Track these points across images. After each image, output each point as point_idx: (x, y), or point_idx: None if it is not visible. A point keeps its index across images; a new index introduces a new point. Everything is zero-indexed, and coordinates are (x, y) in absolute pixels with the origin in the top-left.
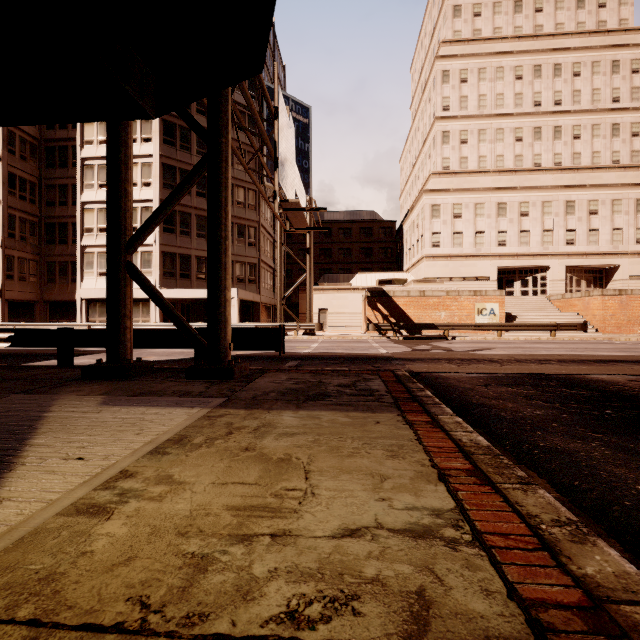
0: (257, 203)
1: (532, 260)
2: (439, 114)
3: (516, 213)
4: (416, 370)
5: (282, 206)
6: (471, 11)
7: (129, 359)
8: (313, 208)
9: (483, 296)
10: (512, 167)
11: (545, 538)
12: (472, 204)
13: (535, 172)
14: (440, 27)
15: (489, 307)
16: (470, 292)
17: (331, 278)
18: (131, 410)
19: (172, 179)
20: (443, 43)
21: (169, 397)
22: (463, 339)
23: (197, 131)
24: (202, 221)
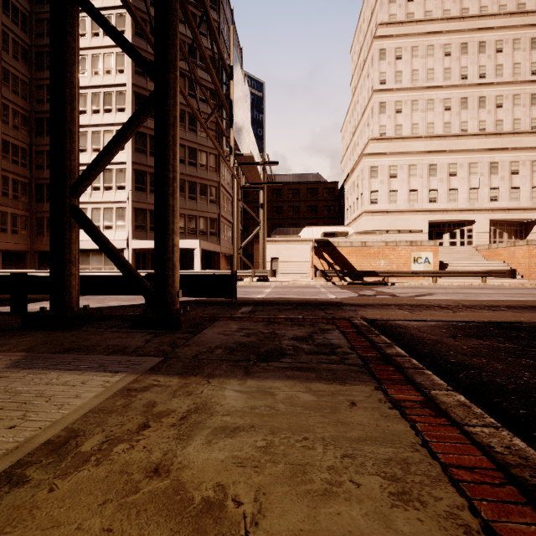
0: (217, 166)
1: (460, 215)
2: (377, 87)
3: (445, 173)
4: (370, 317)
5: (237, 160)
6: None
7: (73, 307)
8: (266, 162)
9: (418, 246)
10: (441, 133)
11: None
12: (406, 166)
13: (462, 137)
14: (377, 12)
15: (424, 256)
16: (407, 242)
17: (282, 231)
18: (37, 377)
19: (143, 144)
20: (380, 25)
21: (97, 355)
22: (401, 285)
23: (144, 67)
24: None
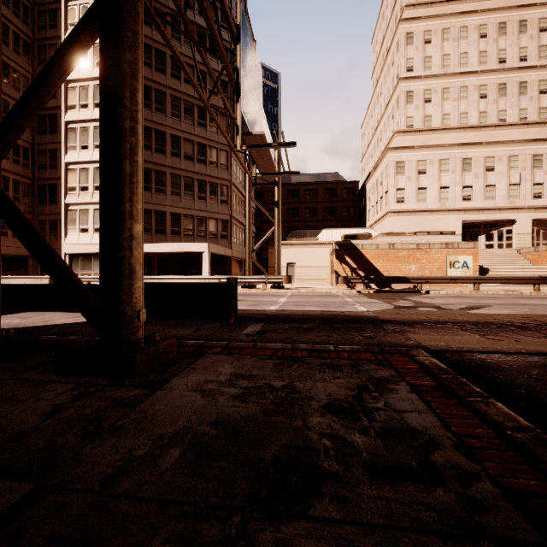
0: (229, 163)
1: (498, 214)
2: (403, 75)
3: (481, 168)
4: (431, 345)
5: (245, 141)
6: None
7: None
8: (281, 143)
9: (455, 248)
10: (476, 124)
11: None
12: (437, 160)
13: (500, 127)
14: None
15: (462, 260)
16: (441, 244)
17: (298, 234)
18: None
19: (148, 139)
20: (407, 7)
21: None
22: (437, 293)
23: None
24: (176, 179)
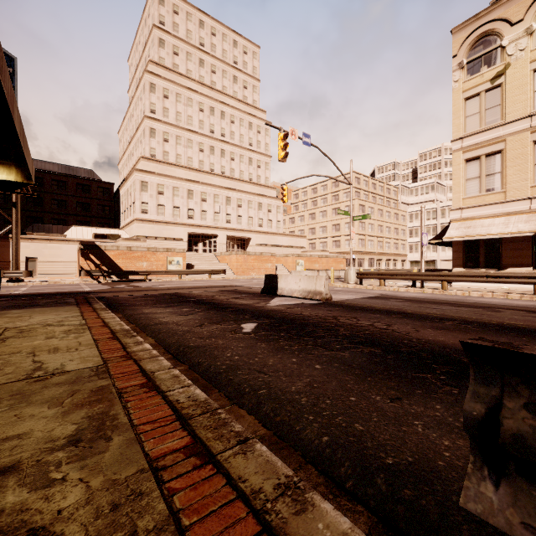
0: None
1: (208, 230)
2: (148, 114)
3: (199, 198)
4: (103, 296)
5: None
6: (172, 49)
7: None
8: None
9: (173, 252)
10: (198, 167)
11: (100, 314)
12: (171, 187)
13: (211, 174)
14: (150, 46)
15: (176, 259)
16: (164, 249)
17: (42, 228)
18: None
19: None
20: (151, 62)
21: None
22: (157, 281)
23: None
24: None
